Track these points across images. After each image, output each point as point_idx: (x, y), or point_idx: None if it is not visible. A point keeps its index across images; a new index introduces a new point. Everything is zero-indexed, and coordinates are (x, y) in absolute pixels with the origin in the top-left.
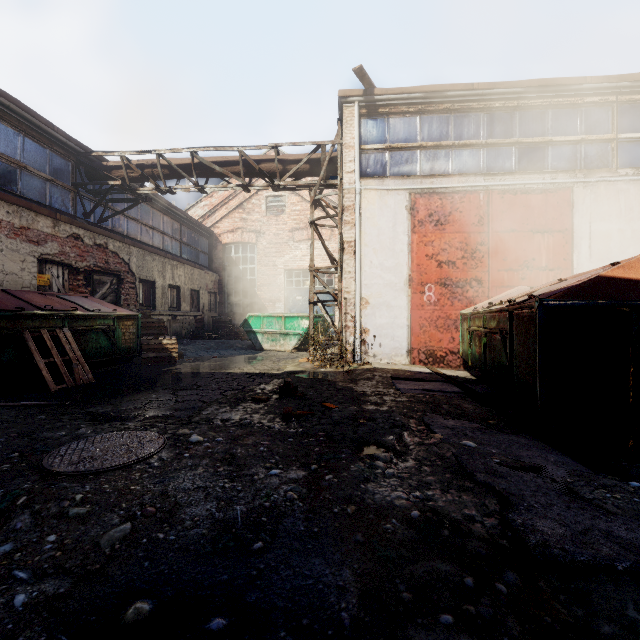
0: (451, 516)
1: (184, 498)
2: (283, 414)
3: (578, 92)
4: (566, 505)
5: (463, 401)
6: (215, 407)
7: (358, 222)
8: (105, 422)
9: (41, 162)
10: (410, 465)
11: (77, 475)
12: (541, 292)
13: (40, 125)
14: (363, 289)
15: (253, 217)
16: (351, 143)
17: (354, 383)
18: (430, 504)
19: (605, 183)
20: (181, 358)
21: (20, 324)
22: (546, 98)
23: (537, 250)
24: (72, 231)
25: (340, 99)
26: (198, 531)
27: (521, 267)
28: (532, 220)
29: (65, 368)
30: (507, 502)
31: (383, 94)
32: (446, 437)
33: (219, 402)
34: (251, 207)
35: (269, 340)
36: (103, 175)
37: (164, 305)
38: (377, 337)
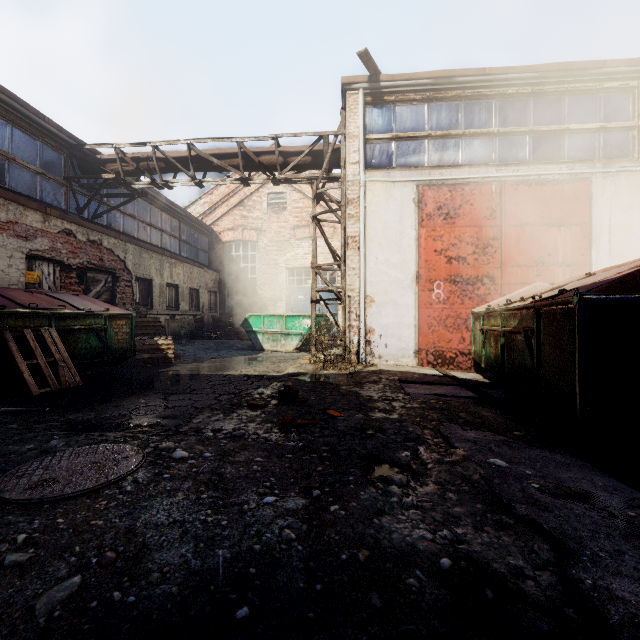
0: (492, 567)
1: (154, 538)
2: (281, 424)
3: (597, 77)
4: (639, 553)
5: (481, 408)
6: (207, 414)
7: (363, 216)
8: (83, 432)
9: (31, 154)
10: (431, 490)
11: (30, 503)
12: (573, 286)
13: (29, 115)
14: (368, 286)
15: (254, 214)
16: (355, 132)
17: (359, 387)
18: (462, 548)
19: (626, 173)
20: (178, 359)
21: (0, 323)
22: (562, 84)
23: (553, 245)
24: (64, 226)
25: (344, 86)
26: (166, 589)
27: (536, 263)
28: (548, 213)
29: (50, 370)
30: (563, 549)
31: (389, 80)
32: (469, 453)
33: (212, 408)
34: (252, 204)
35: (270, 340)
36: (97, 168)
37: (162, 304)
38: (383, 337)
